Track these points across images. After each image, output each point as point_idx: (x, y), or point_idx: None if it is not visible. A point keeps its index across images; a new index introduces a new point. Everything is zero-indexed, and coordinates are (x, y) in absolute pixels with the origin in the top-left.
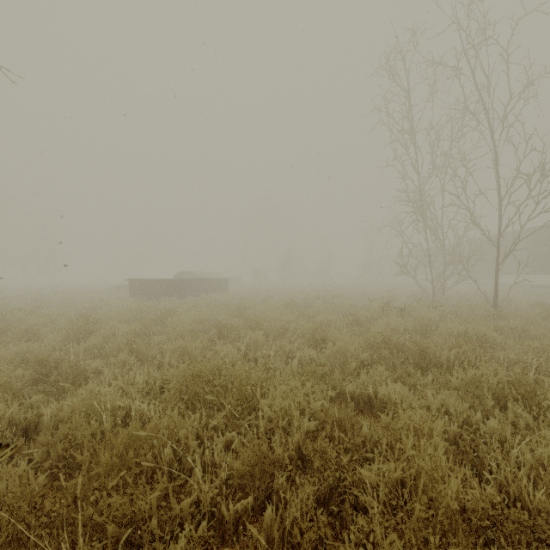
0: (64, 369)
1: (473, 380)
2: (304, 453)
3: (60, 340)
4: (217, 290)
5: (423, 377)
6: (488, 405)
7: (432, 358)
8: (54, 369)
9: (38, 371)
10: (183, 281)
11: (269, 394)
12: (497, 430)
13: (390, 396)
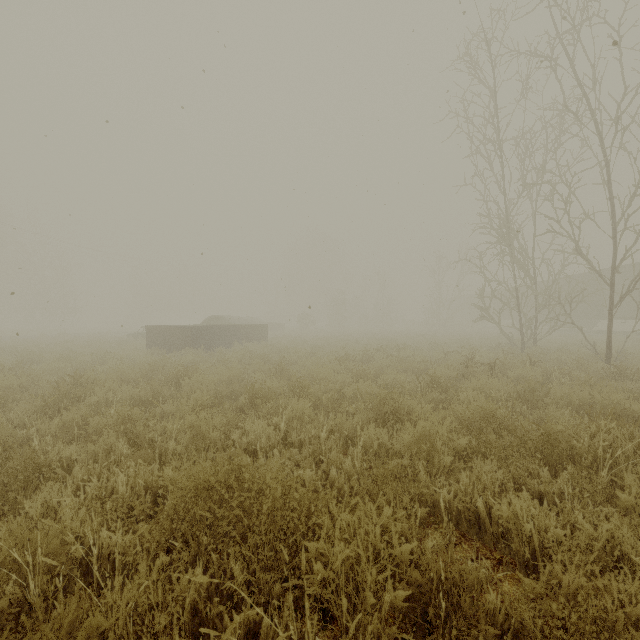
0: (13, 465)
1: None
2: None
3: (33, 411)
4: (255, 338)
5: (556, 480)
6: None
7: (565, 448)
8: (6, 461)
9: None
10: (212, 328)
11: (322, 531)
12: None
13: (516, 520)
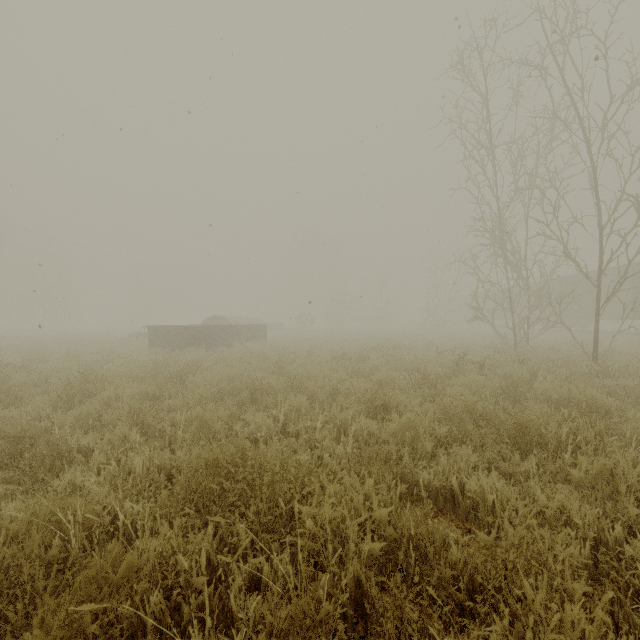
0: (40, 450)
1: (602, 472)
2: (368, 611)
3: (49, 405)
4: (254, 338)
5: (524, 463)
6: (629, 512)
7: (534, 435)
8: (30, 448)
9: (8, 451)
10: (212, 328)
11: (313, 497)
12: None
13: (483, 494)
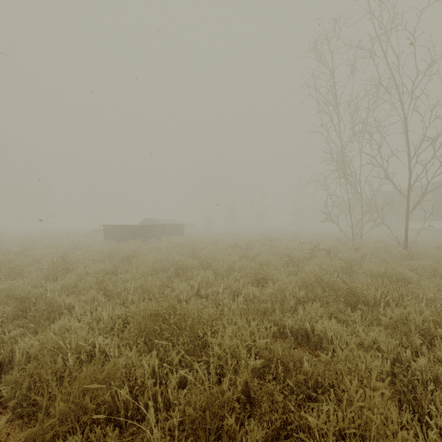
0: (40, 306)
1: (401, 318)
2: (252, 396)
3: (41, 278)
4: (175, 233)
5: (353, 314)
6: (416, 342)
7: (360, 296)
8: (33, 305)
9: (19, 307)
10: (147, 226)
11: (218, 333)
12: (427, 368)
13: (326, 332)
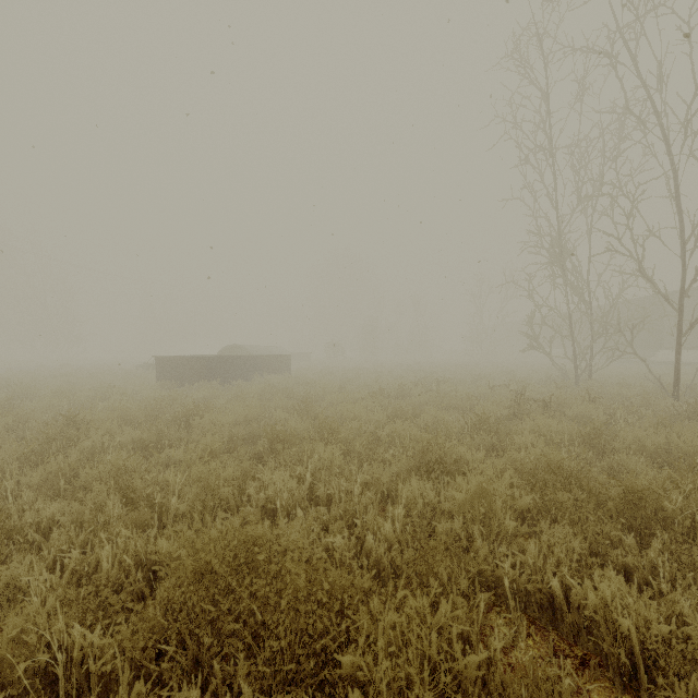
0: None
1: None
2: None
3: (15, 459)
4: (277, 370)
5: (645, 551)
6: None
7: (652, 509)
8: None
9: None
10: (229, 359)
11: (359, 639)
12: None
13: (605, 609)
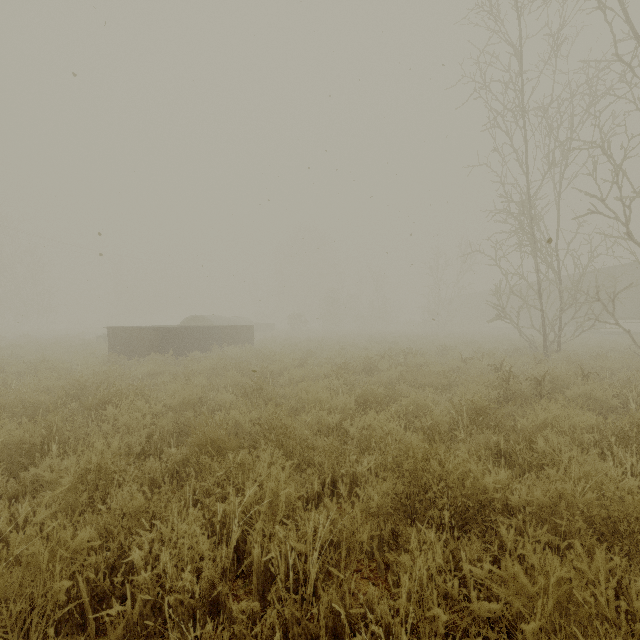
0: None
1: None
2: None
3: None
4: (238, 341)
5: None
6: None
7: None
8: None
9: None
10: (186, 330)
11: None
12: None
13: None
